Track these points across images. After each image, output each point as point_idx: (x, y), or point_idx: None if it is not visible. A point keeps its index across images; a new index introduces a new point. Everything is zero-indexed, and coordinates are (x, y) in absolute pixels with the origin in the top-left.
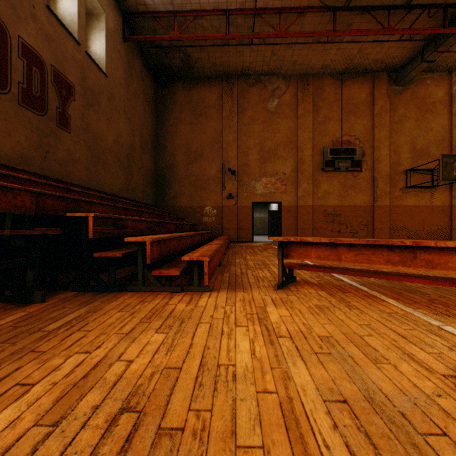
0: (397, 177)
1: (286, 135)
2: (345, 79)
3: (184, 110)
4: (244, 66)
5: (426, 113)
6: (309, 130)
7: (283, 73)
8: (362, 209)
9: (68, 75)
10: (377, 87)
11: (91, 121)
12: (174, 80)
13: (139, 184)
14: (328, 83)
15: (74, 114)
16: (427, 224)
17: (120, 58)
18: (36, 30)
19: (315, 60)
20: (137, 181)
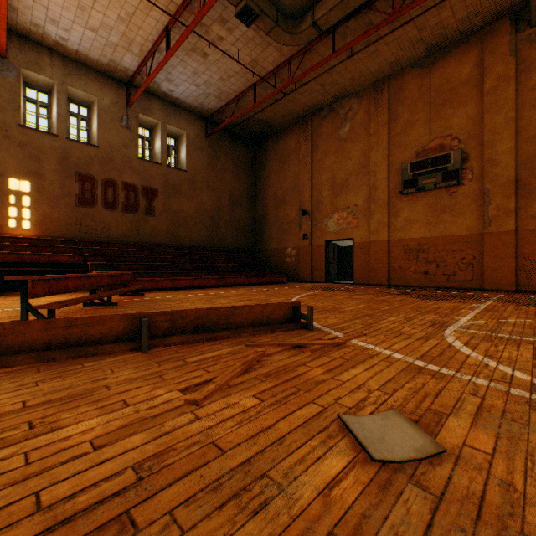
0: (534, 181)
1: (358, 161)
2: (435, 60)
3: (273, 163)
4: (309, 105)
5: None
6: (383, 147)
7: (353, 91)
8: (463, 239)
9: (153, 186)
10: (489, 49)
11: (172, 204)
12: (267, 138)
13: (227, 235)
14: (410, 77)
15: (158, 205)
16: None
17: (203, 151)
18: (132, 173)
19: (374, 65)
20: (225, 233)
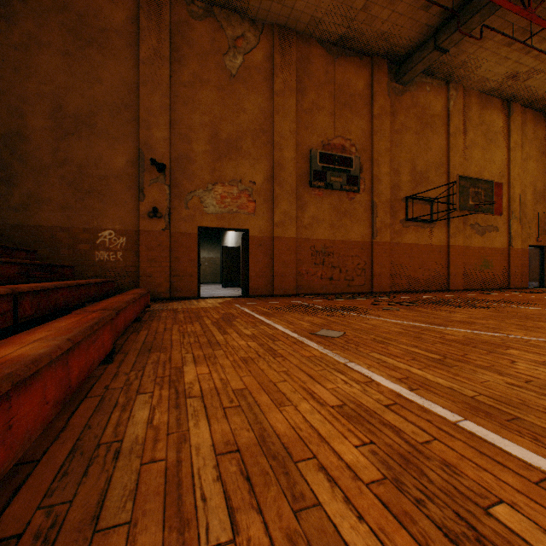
0: (397, 205)
1: (256, 119)
2: (339, 54)
3: (48, 22)
4: None
5: (426, 127)
6: (291, 117)
7: (252, 14)
8: (359, 246)
9: None
10: (377, 78)
11: None
12: None
13: None
14: (317, 54)
15: None
16: (426, 269)
17: None
18: None
19: (304, 3)
20: None
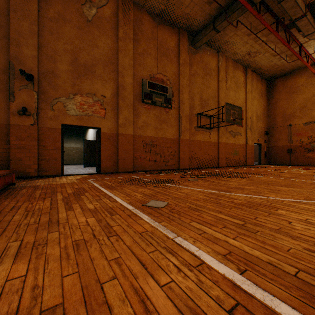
0: (193, 118)
1: (106, 54)
2: (160, 22)
3: None
4: None
5: (207, 75)
6: (130, 56)
7: None
8: (172, 141)
9: None
10: (181, 42)
11: None
12: None
13: None
14: (147, 19)
15: None
16: (208, 155)
17: None
18: None
19: None
20: None
